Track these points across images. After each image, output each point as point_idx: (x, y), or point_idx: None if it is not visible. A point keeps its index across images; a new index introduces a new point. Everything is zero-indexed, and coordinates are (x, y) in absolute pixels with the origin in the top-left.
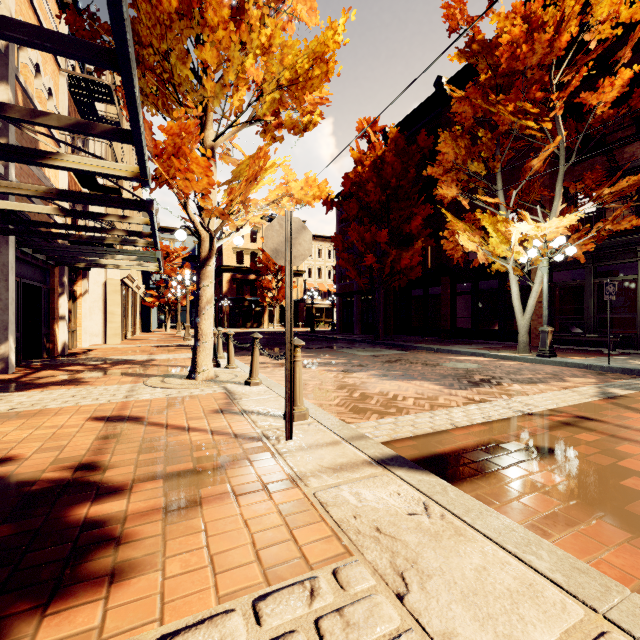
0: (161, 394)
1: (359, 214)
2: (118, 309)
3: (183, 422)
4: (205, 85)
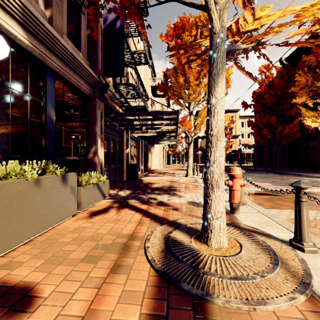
0: (179, 179)
1: (261, 109)
2: (162, 156)
3: (185, 183)
4: (190, 98)
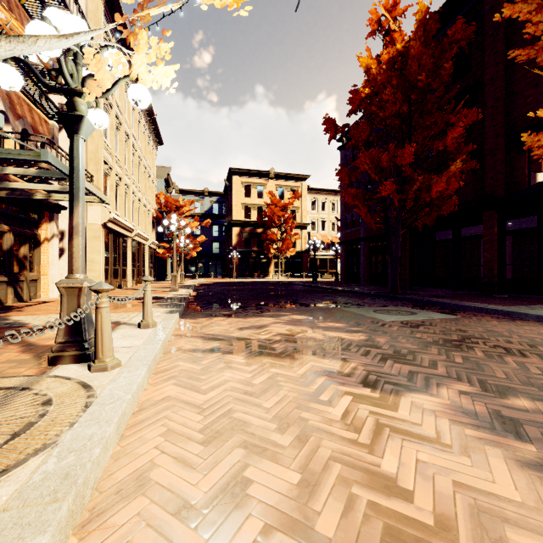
0: None
1: (370, 138)
2: (98, 256)
3: None
4: None
